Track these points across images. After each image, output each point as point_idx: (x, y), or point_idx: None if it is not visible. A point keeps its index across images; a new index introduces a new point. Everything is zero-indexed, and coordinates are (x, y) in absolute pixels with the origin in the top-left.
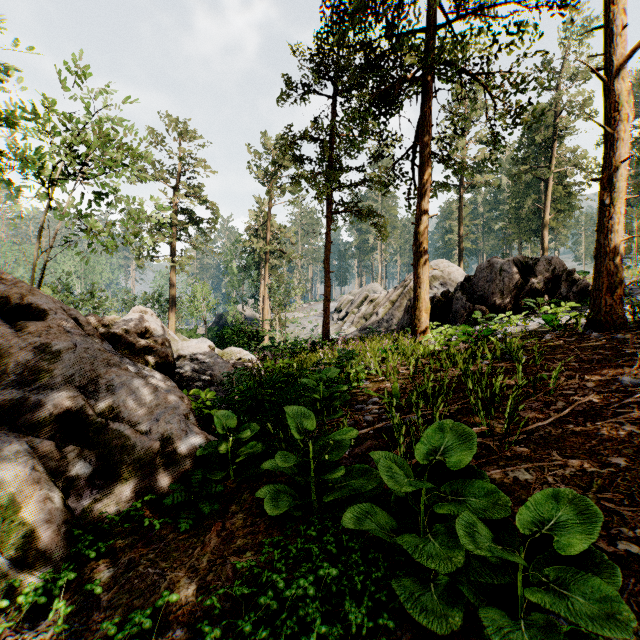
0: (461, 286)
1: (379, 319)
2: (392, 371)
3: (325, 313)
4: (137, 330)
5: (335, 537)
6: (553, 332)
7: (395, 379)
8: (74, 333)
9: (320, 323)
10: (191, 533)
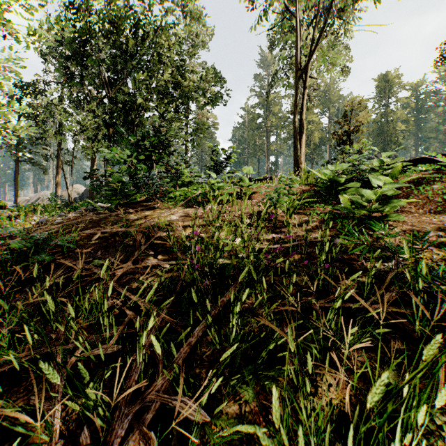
0: (80, 195)
1: None
2: None
3: (16, 201)
4: None
5: None
6: None
7: None
8: None
9: None
10: None
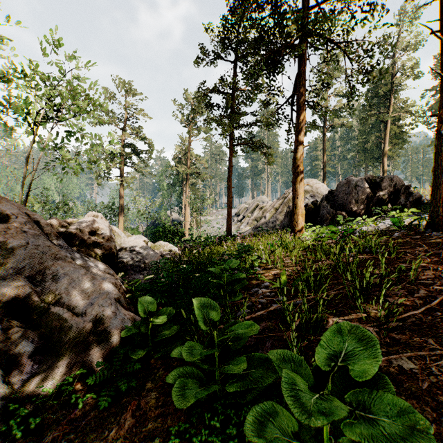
0: (326, 197)
1: (266, 221)
2: (279, 261)
3: (228, 217)
4: (88, 229)
5: (237, 425)
6: (399, 231)
7: (281, 267)
8: (29, 233)
9: (225, 224)
10: (110, 411)
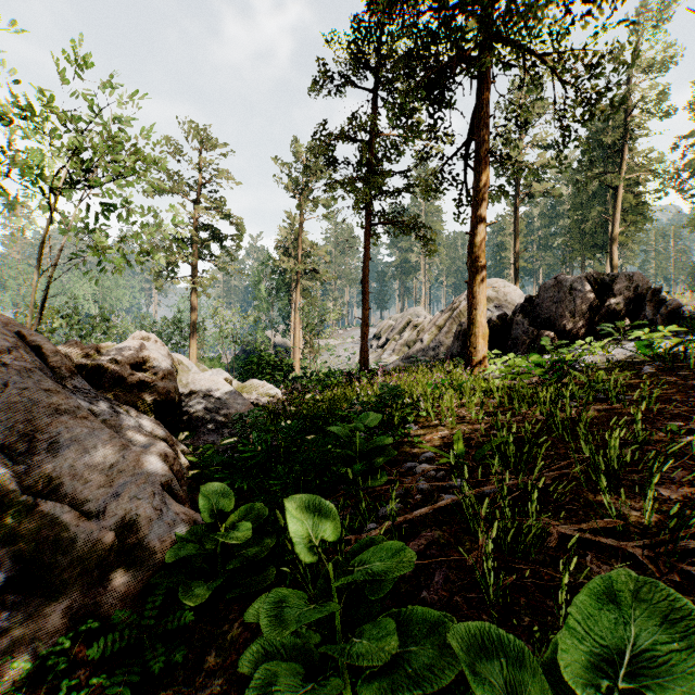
0: (521, 308)
1: (424, 347)
2: (448, 413)
3: (363, 340)
4: (130, 360)
5: None
6: (650, 363)
7: (453, 424)
8: (13, 367)
9: (357, 351)
10: None
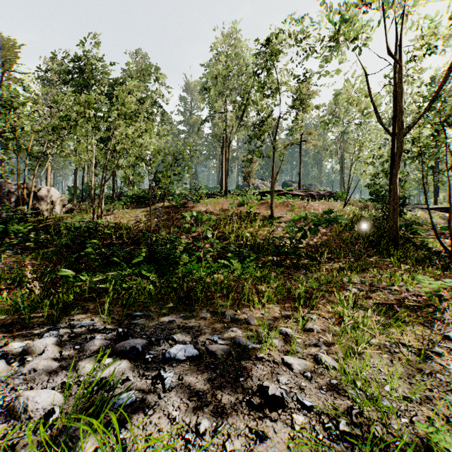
0: None
1: None
2: None
3: None
4: None
5: None
6: None
7: None
8: None
9: None
10: None
